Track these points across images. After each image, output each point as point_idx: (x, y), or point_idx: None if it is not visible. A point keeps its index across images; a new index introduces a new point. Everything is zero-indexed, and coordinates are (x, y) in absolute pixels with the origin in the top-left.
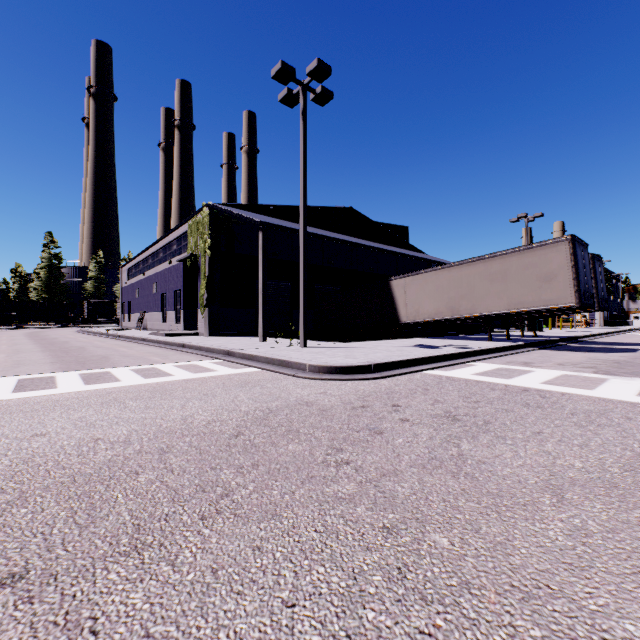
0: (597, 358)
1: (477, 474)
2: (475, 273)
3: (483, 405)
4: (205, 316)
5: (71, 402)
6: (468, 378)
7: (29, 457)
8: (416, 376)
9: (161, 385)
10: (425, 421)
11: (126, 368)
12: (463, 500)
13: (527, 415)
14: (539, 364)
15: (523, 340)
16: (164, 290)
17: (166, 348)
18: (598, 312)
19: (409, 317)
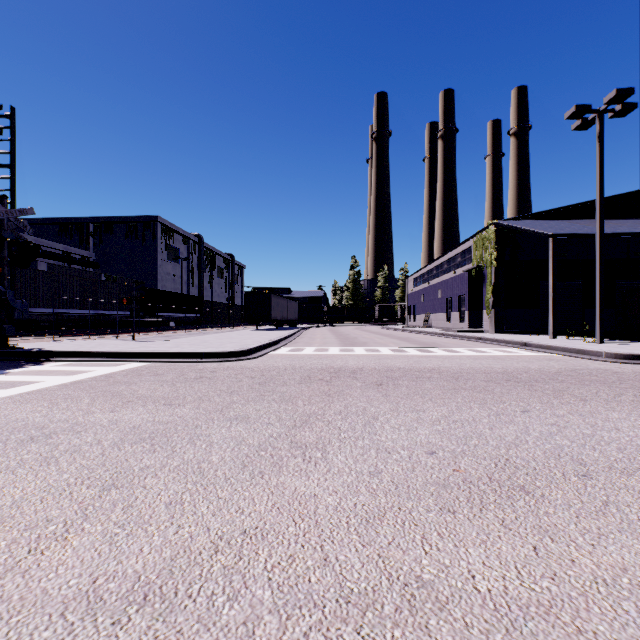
0: None
1: None
2: None
3: None
4: (490, 316)
5: (456, 357)
6: None
7: (471, 367)
8: None
9: (493, 356)
10: None
11: (458, 348)
12: None
13: None
14: None
15: None
16: (448, 295)
17: (465, 340)
18: None
19: None
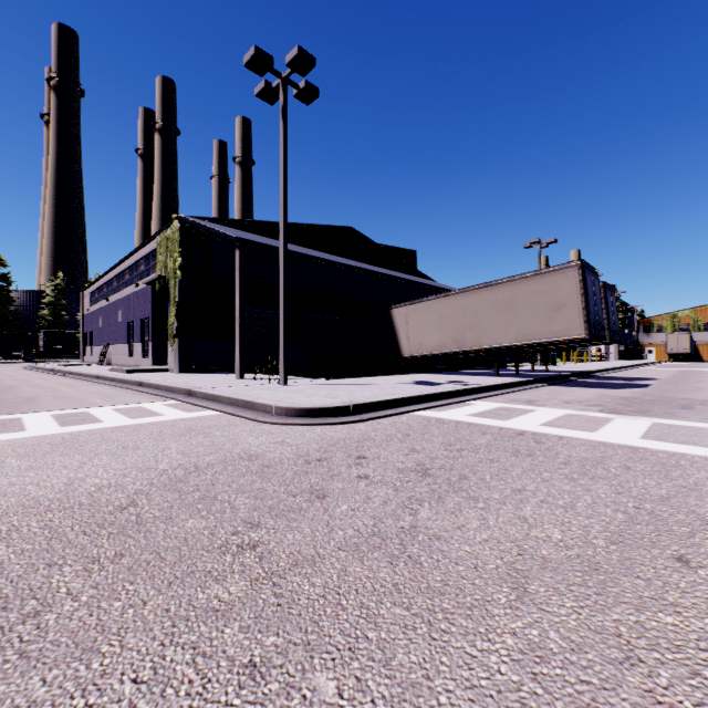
0: (606, 395)
1: (424, 557)
2: (481, 301)
3: (466, 454)
4: (175, 349)
5: None
6: (461, 420)
7: None
8: (402, 418)
9: (75, 435)
10: (388, 478)
11: (47, 413)
12: (388, 604)
13: (513, 466)
14: (544, 402)
15: (533, 375)
16: (130, 318)
17: (120, 387)
18: (613, 345)
19: (411, 350)
